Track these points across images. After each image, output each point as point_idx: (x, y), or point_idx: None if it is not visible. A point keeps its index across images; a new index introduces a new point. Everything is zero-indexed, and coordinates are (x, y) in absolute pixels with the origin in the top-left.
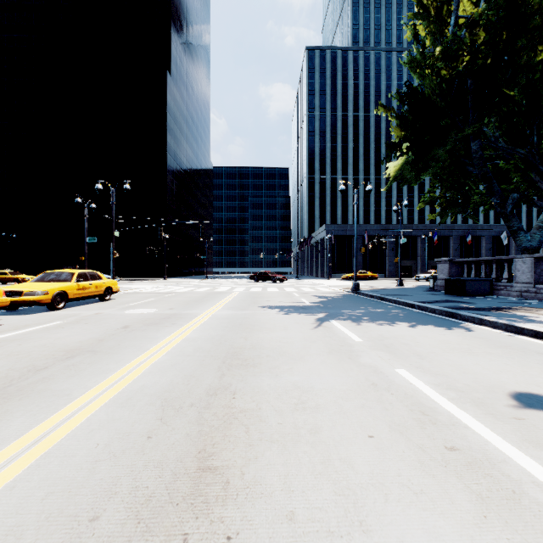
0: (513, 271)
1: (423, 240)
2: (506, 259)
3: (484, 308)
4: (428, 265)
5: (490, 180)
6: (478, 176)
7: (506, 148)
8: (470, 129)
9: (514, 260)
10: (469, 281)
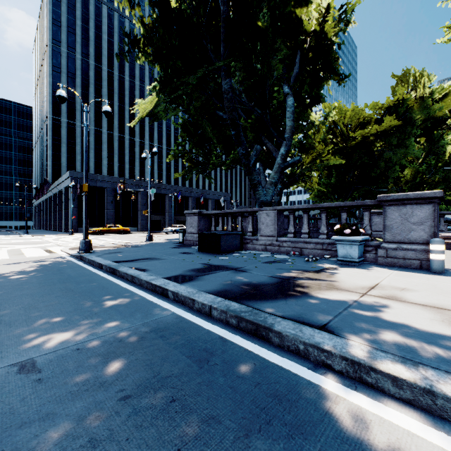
0: (258, 224)
1: (171, 198)
2: (252, 211)
3: (275, 284)
4: (174, 219)
5: (239, 127)
6: (229, 120)
7: (248, 103)
8: (223, 63)
9: (259, 212)
10: (224, 235)
